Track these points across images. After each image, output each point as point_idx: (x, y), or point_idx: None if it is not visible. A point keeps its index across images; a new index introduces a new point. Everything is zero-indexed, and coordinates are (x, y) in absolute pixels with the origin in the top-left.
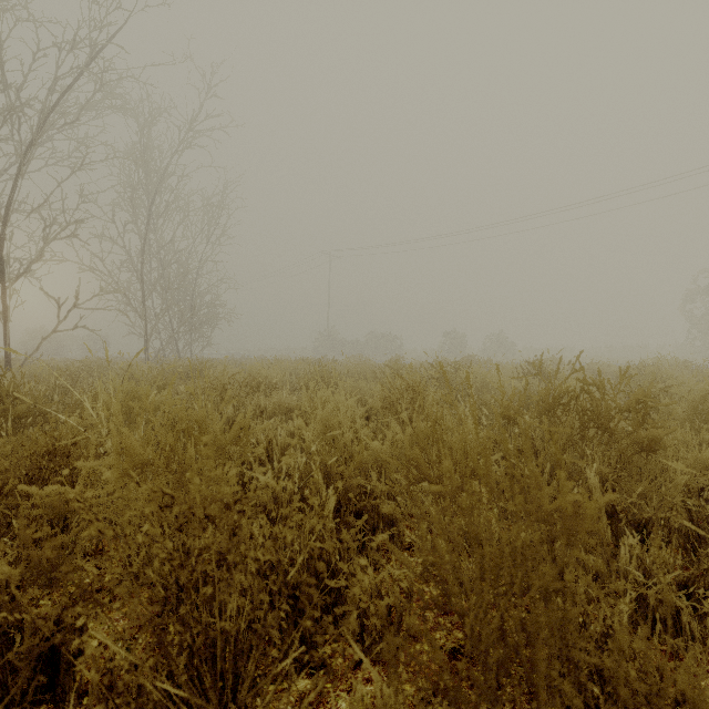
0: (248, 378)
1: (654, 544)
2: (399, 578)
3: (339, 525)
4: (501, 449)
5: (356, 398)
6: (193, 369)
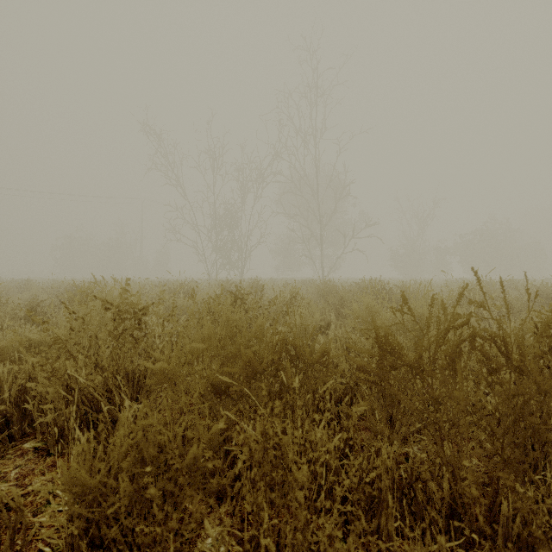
0: None
1: None
2: None
3: None
4: None
5: None
6: None
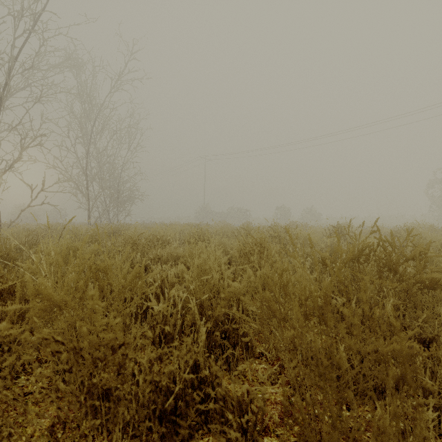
0: (151, 236)
1: (441, 361)
2: (254, 392)
3: (209, 341)
4: (320, 285)
5: (221, 250)
6: (117, 230)
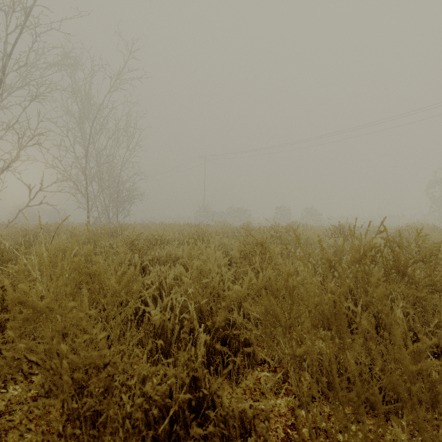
0: (150, 236)
1: None
2: (258, 408)
3: (209, 348)
4: (324, 287)
5: (221, 251)
6: (116, 230)
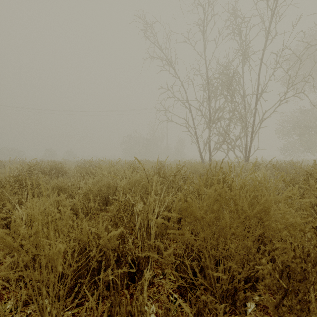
0: None
1: None
2: None
3: None
4: None
5: None
6: None
